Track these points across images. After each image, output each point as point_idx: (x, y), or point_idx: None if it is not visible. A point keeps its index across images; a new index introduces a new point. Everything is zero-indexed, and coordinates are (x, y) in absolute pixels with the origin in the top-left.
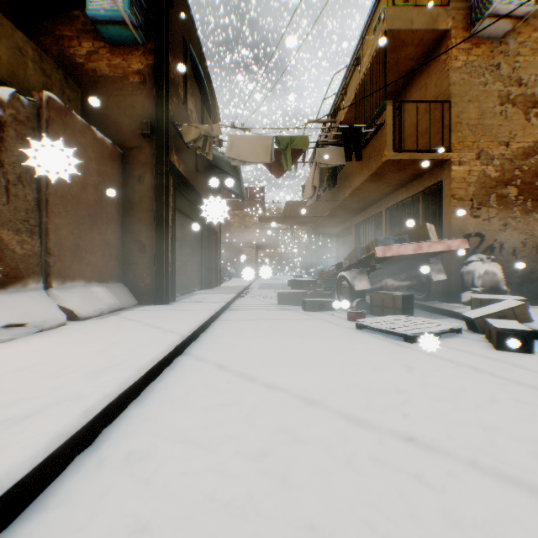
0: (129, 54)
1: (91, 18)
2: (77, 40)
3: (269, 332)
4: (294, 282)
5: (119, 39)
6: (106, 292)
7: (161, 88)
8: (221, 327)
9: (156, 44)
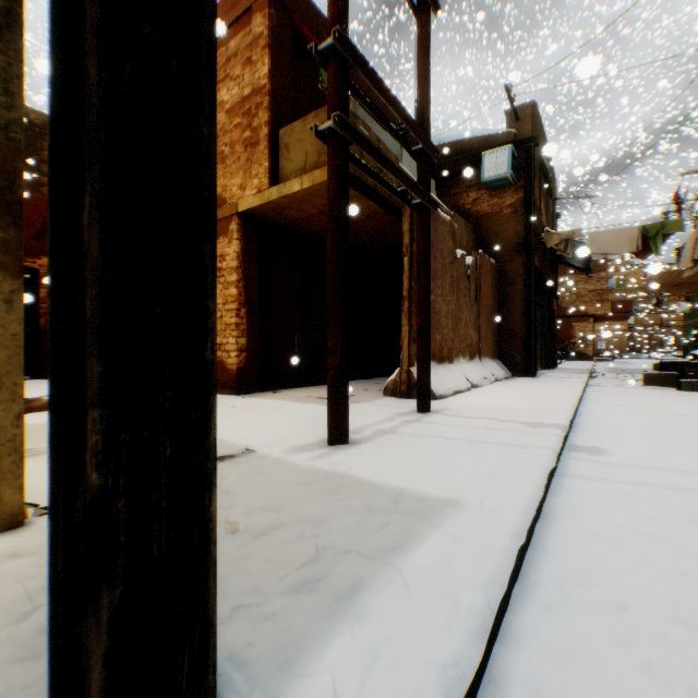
0: (503, 193)
1: (483, 182)
2: (465, 193)
3: (641, 397)
4: (663, 364)
5: (497, 186)
6: (497, 366)
7: (530, 213)
8: (595, 392)
9: (526, 180)
